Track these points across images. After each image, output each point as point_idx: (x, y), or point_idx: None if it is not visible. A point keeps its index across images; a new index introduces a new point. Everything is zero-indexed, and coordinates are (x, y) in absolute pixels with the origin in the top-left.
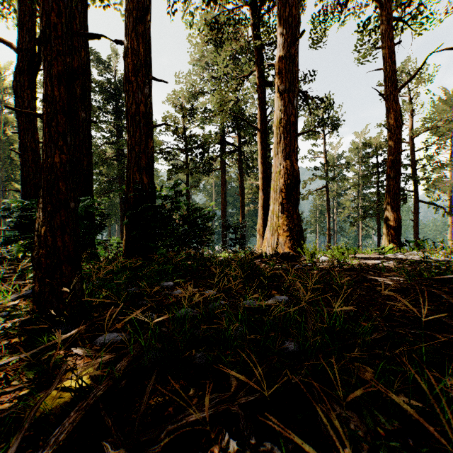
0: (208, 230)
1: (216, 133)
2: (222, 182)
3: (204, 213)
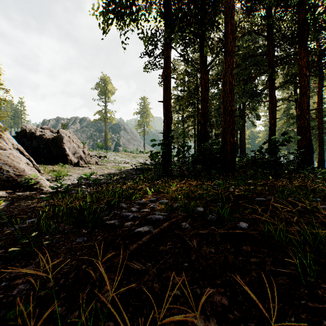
0: None
1: None
2: None
3: None
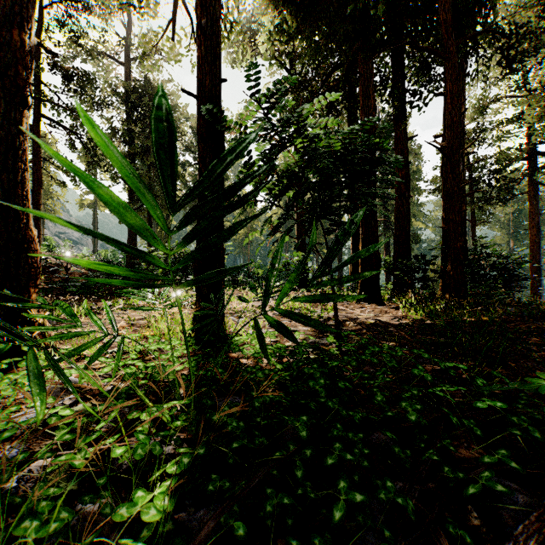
0: (520, 275)
1: (519, 145)
2: (531, 210)
3: (514, 259)
